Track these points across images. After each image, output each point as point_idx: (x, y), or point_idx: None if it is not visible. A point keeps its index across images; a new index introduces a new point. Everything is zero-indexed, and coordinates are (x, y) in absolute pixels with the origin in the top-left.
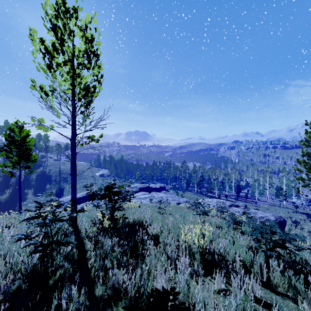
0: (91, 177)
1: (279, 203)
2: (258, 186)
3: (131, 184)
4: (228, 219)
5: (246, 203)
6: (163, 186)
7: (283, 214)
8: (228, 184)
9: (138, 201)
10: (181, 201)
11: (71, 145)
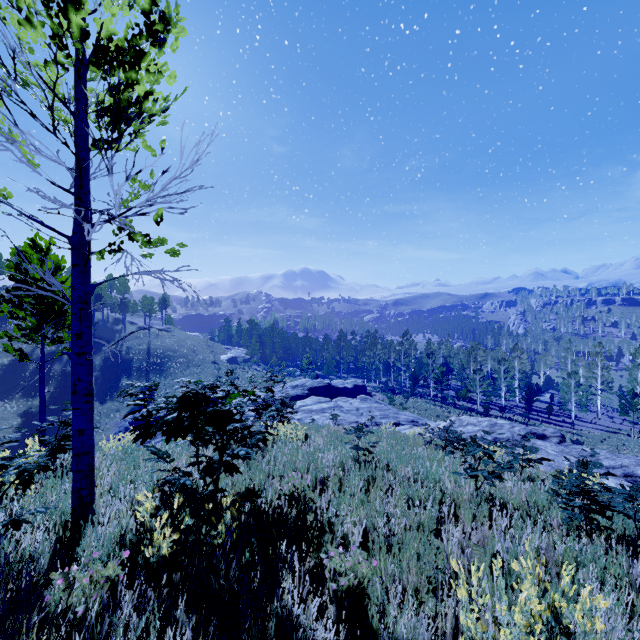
0: (210, 363)
1: (628, 428)
2: (576, 388)
3: (294, 379)
4: (566, 495)
5: (548, 425)
6: (361, 385)
7: None
8: (506, 382)
9: (307, 418)
10: (401, 419)
11: (72, 258)
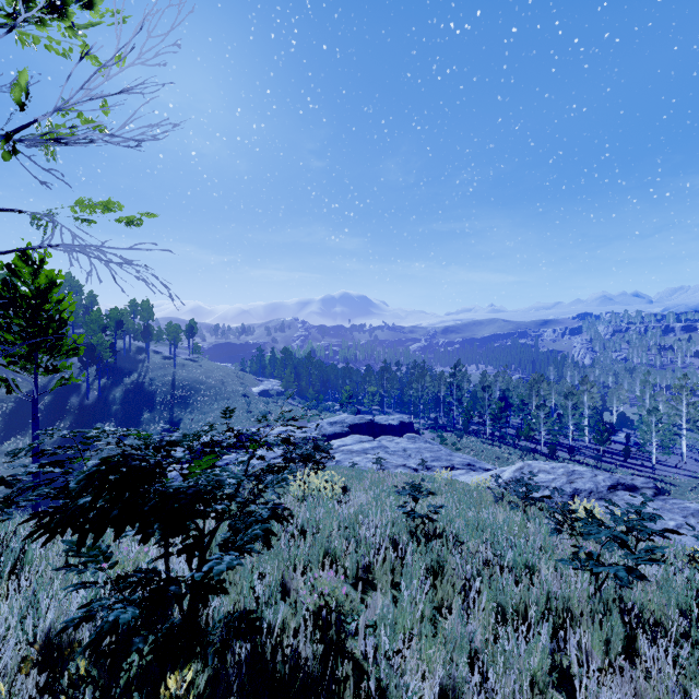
0: (240, 396)
1: None
2: (658, 427)
3: (332, 414)
4: None
5: (625, 470)
6: (408, 422)
7: None
8: (574, 419)
9: (347, 460)
10: (455, 462)
11: None
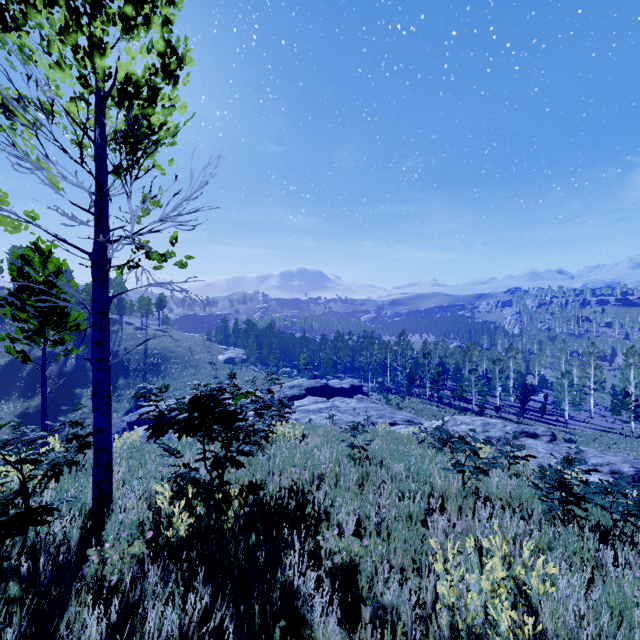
0: (207, 363)
1: (620, 427)
2: (570, 388)
3: (291, 379)
4: (546, 488)
5: (542, 424)
6: (358, 385)
7: (633, 452)
8: (501, 382)
9: (304, 418)
10: (397, 419)
11: (93, 273)
